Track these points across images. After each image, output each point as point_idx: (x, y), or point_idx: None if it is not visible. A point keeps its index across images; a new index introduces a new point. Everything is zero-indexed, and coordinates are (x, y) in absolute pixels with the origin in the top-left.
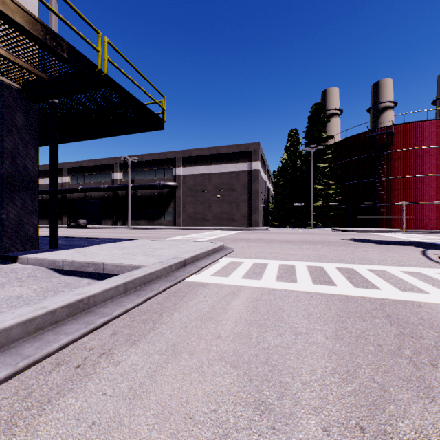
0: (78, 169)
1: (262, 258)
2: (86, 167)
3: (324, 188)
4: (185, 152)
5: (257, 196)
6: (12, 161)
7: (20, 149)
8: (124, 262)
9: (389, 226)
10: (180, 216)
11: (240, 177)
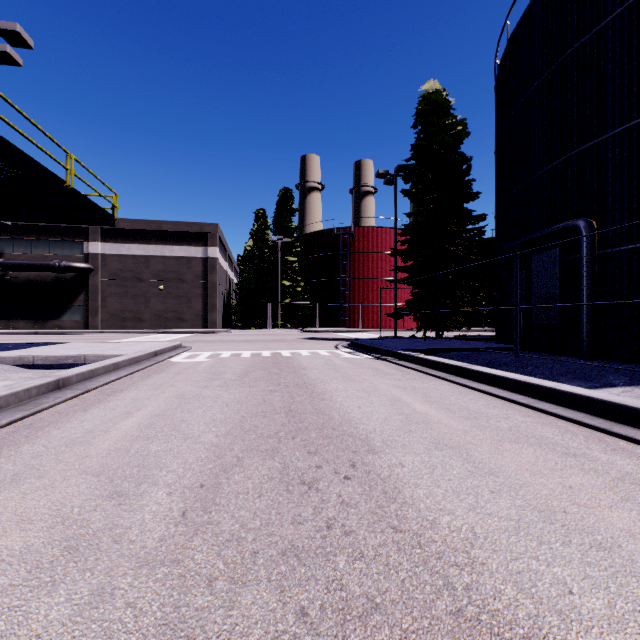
0: None
1: (220, 351)
2: None
3: (293, 284)
4: None
5: (215, 291)
6: None
7: None
8: (106, 353)
9: (351, 326)
10: (97, 315)
11: (193, 265)
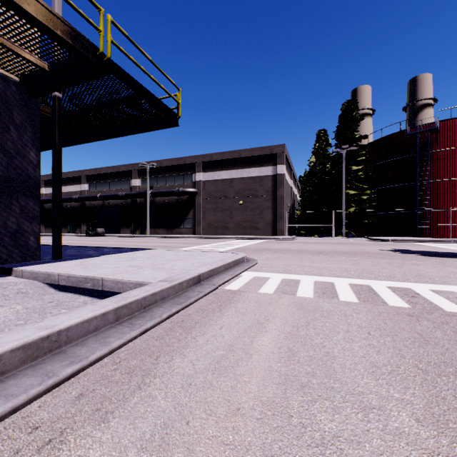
0: (97, 176)
1: (292, 273)
2: (104, 174)
3: (356, 193)
4: (206, 157)
5: (282, 203)
6: (10, 161)
7: (19, 149)
8: (126, 278)
9: (433, 235)
10: (200, 225)
11: (264, 182)
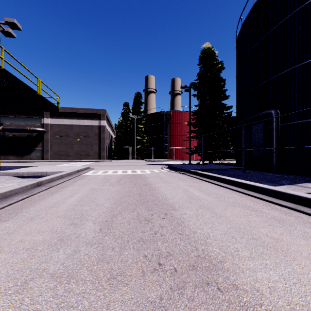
0: None
1: (107, 170)
2: None
3: (141, 138)
4: None
5: (104, 141)
6: None
7: None
8: (56, 171)
9: (169, 158)
10: (48, 153)
11: (94, 129)
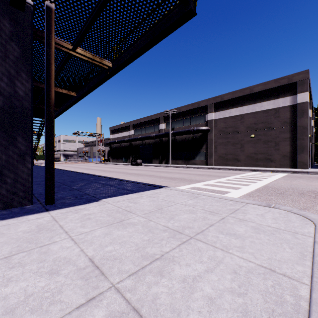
0: (138, 124)
1: None
2: (142, 122)
3: None
4: (217, 98)
5: (305, 133)
6: None
7: (3, 71)
8: None
9: None
10: (211, 157)
11: (280, 114)
